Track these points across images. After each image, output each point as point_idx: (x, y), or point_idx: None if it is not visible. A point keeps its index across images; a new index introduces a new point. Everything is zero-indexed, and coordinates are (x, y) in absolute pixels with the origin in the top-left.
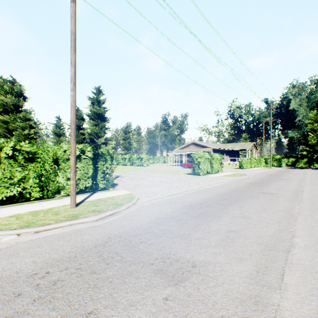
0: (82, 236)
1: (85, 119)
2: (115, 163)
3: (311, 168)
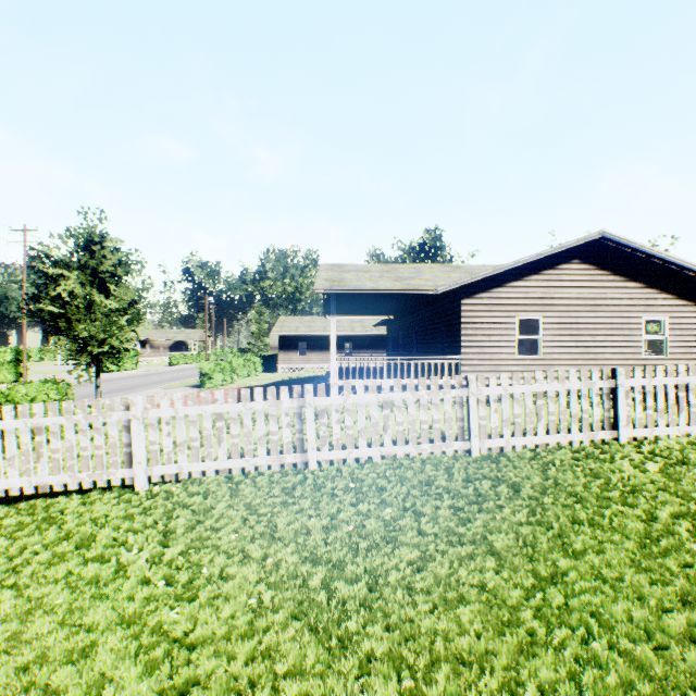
0: None
1: None
2: None
3: None
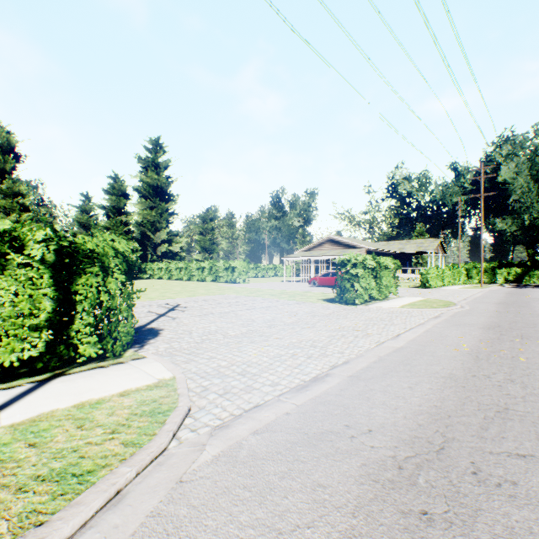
0: None
1: (129, 196)
2: (184, 277)
3: None
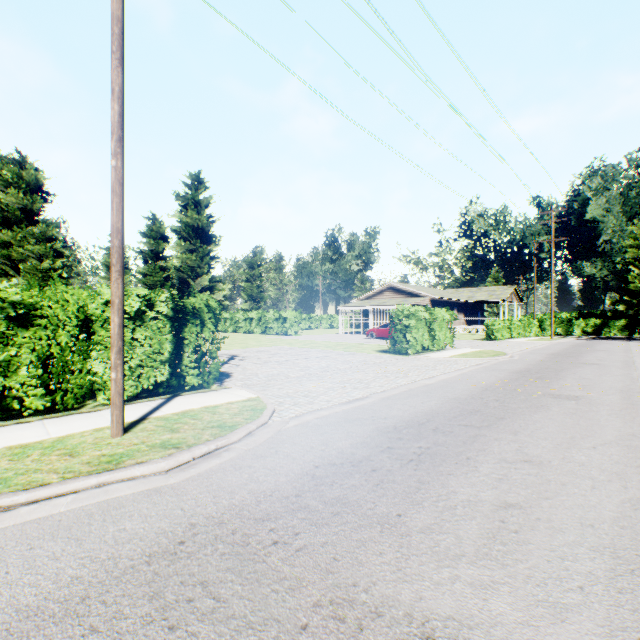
0: (121, 523)
1: (168, 238)
2: (229, 328)
3: (635, 338)
